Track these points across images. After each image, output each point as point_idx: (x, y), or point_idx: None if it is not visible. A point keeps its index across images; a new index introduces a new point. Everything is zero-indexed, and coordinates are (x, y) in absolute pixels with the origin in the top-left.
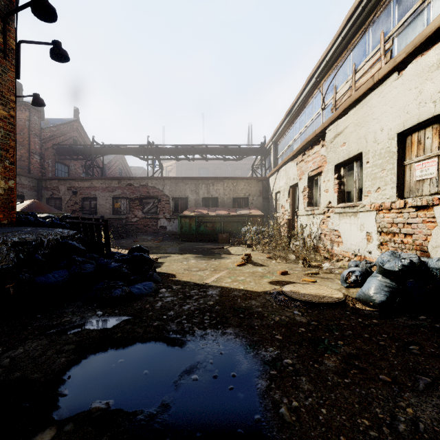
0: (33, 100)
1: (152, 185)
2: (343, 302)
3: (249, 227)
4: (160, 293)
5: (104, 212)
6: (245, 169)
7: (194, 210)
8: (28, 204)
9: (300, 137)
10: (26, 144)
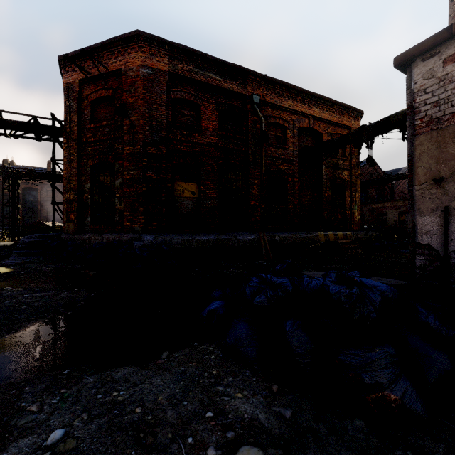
0: None
1: None
2: None
3: None
4: None
5: (392, 223)
6: None
7: None
8: None
9: None
10: None
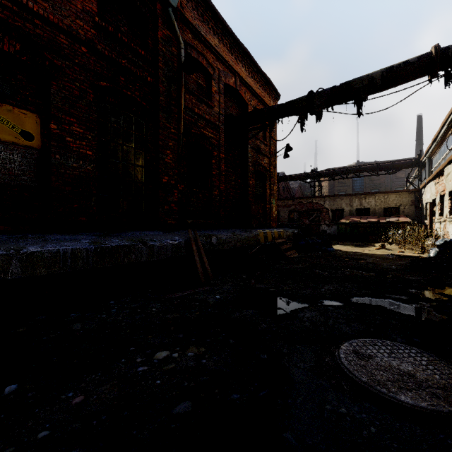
0: None
1: (315, 202)
2: (416, 257)
3: (396, 231)
4: (337, 252)
5: (283, 221)
6: (410, 170)
7: (348, 218)
8: None
9: (443, 160)
10: None
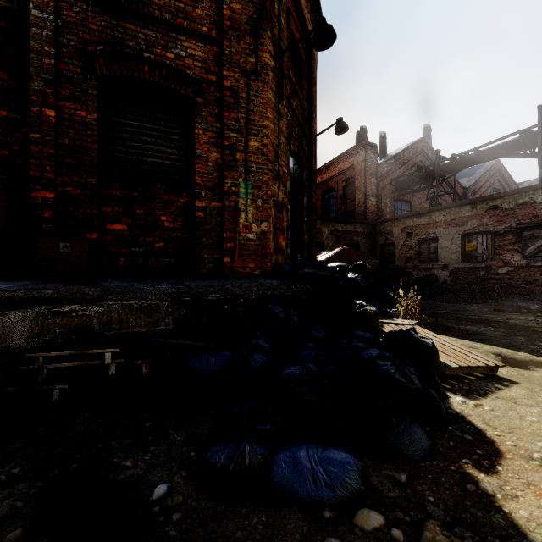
0: (335, 128)
1: None
2: None
3: None
4: (350, 525)
5: (447, 259)
6: None
7: None
8: (335, 252)
9: None
10: (362, 187)
